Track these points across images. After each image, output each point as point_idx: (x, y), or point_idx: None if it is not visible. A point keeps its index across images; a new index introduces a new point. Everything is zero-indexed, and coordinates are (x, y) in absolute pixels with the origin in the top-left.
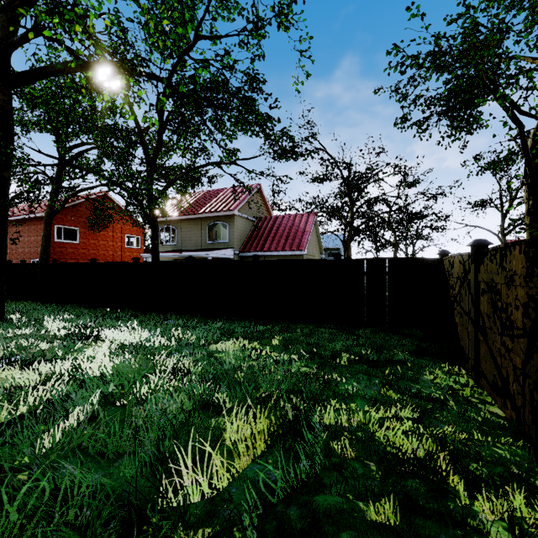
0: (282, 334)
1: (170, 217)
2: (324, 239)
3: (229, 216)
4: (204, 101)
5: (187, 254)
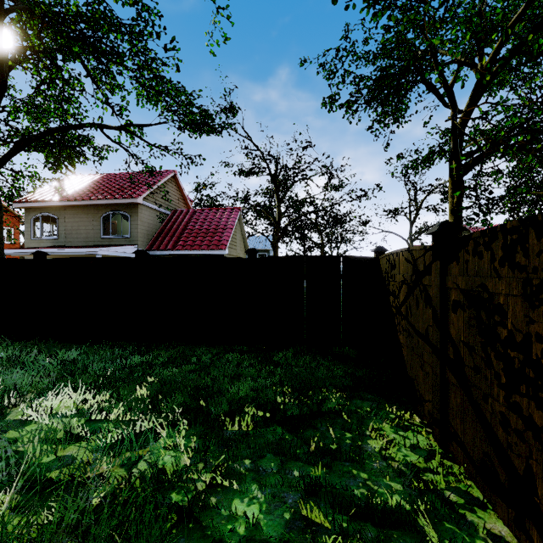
0: (165, 369)
1: (47, 202)
2: (254, 241)
3: (132, 205)
4: (76, 34)
5: (65, 251)
